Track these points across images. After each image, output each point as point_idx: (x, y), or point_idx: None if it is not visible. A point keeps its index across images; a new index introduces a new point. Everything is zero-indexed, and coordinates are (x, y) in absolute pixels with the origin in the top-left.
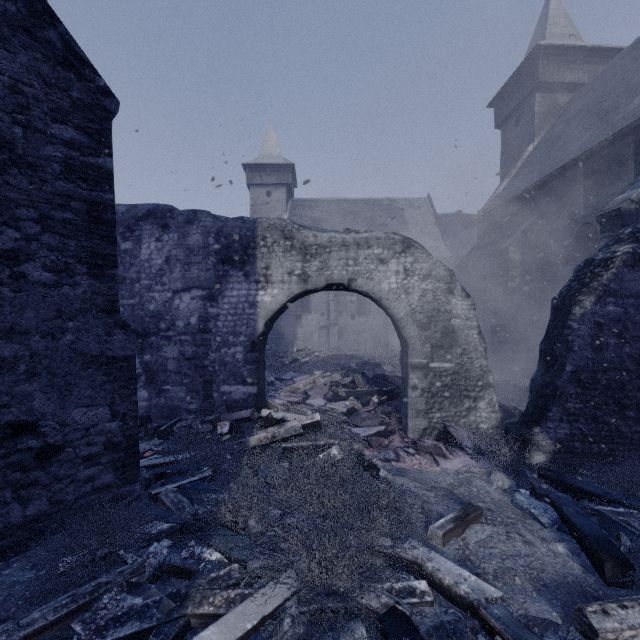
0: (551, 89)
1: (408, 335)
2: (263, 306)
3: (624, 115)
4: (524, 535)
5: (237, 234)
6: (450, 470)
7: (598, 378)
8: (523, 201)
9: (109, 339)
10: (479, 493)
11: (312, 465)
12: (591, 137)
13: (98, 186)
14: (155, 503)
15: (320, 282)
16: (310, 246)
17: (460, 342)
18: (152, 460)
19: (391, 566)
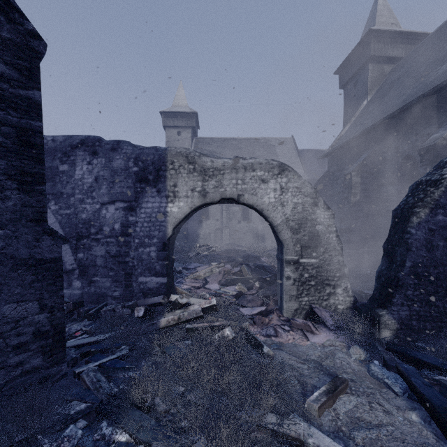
0: (379, 61)
1: (283, 238)
2: (172, 215)
3: (435, 77)
4: (383, 404)
5: (151, 159)
6: (317, 344)
7: (431, 272)
8: (361, 139)
9: (38, 244)
10: (342, 364)
11: (209, 344)
12: (411, 93)
13: (27, 114)
14: (78, 380)
15: (216, 197)
16: (208, 169)
17: (323, 243)
18: (80, 340)
19: (277, 442)
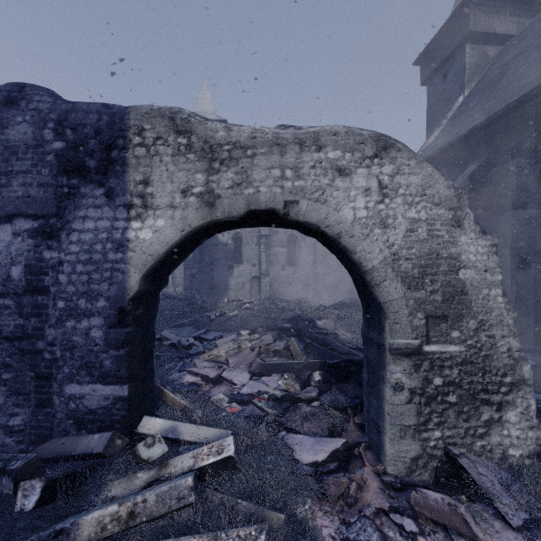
0: (481, 41)
1: (386, 297)
2: (138, 247)
3: None
4: None
5: (93, 123)
6: None
7: None
8: (465, 144)
9: None
10: None
11: None
12: None
13: None
14: None
15: (236, 207)
16: (219, 145)
17: (474, 309)
18: None
19: None
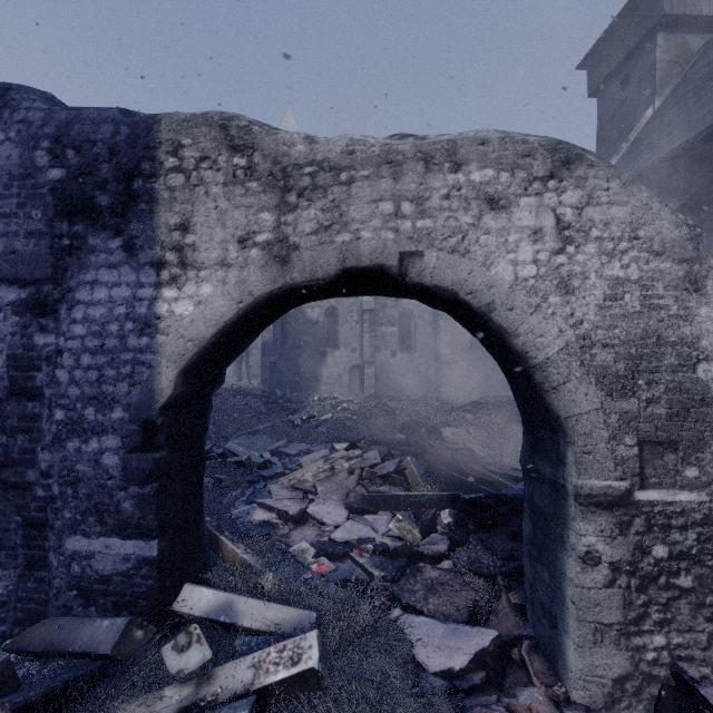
0: (679, 28)
1: (570, 409)
2: (173, 328)
3: None
4: None
5: (107, 139)
6: None
7: None
8: (659, 176)
9: None
10: None
11: None
12: None
13: None
14: None
15: (323, 263)
16: (297, 167)
17: None
18: None
19: None
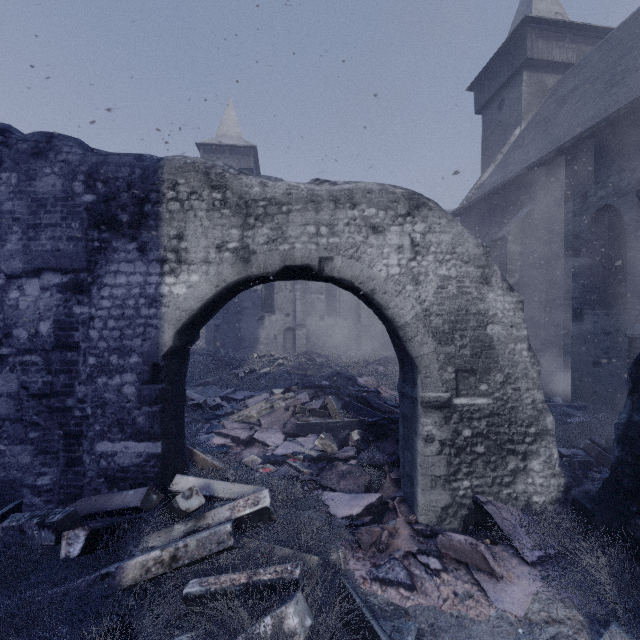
0: (538, 68)
1: (418, 352)
2: (172, 303)
3: None
4: None
5: (126, 177)
6: (511, 611)
7: None
8: (518, 185)
9: None
10: None
11: None
12: (608, 104)
13: None
14: None
15: (272, 262)
16: (255, 201)
17: (501, 363)
18: None
19: None
